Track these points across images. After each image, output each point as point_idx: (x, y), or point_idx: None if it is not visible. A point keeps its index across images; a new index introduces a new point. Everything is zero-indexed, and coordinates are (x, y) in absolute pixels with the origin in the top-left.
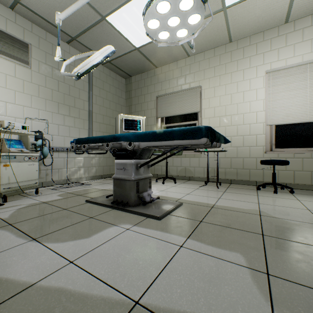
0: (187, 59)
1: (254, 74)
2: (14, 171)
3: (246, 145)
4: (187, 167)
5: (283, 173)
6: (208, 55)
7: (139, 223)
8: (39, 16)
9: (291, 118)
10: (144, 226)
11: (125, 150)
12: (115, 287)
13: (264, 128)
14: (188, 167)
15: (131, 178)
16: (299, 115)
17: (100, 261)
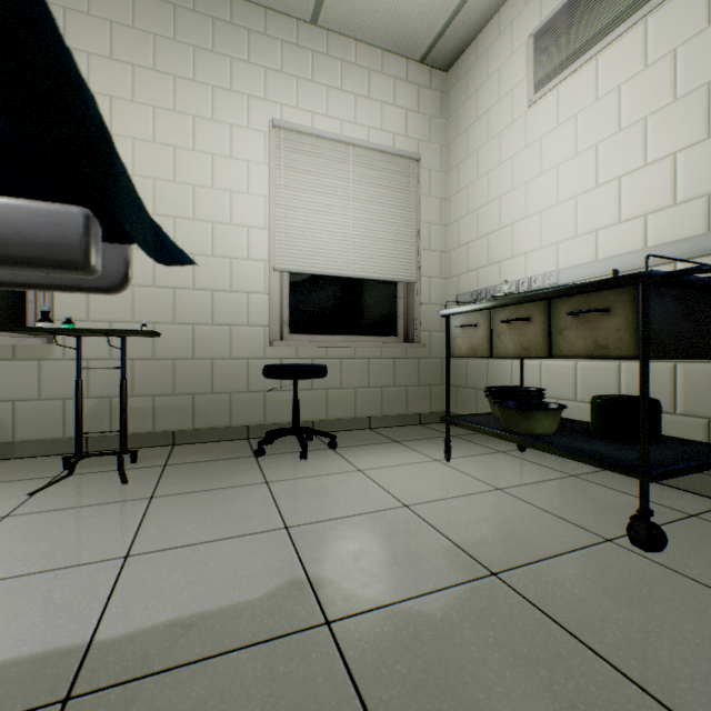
0: None
1: (242, 116)
2: None
3: (223, 321)
4: None
5: (309, 398)
6: None
7: None
8: None
9: (324, 262)
10: None
11: None
12: None
13: (267, 276)
14: None
15: None
16: (337, 257)
17: None
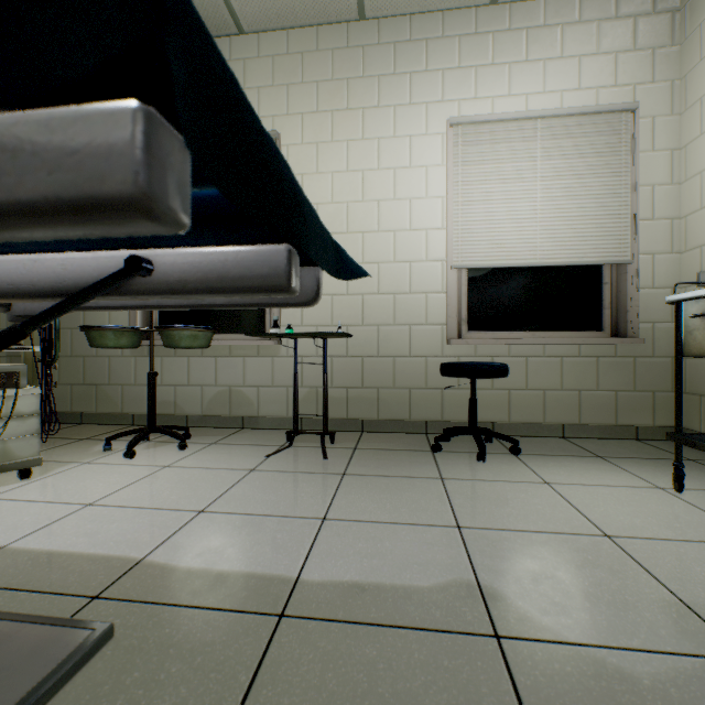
0: (237, 41)
1: (420, 124)
2: None
3: (402, 321)
4: (235, 387)
5: (488, 397)
6: (300, 42)
7: None
8: None
9: (505, 253)
10: None
11: None
12: None
13: (444, 275)
14: (240, 385)
15: None
16: (521, 246)
17: None
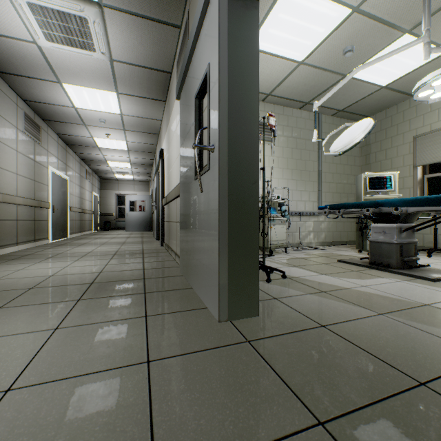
0: None
1: None
2: (274, 232)
3: None
4: None
5: None
6: None
7: (409, 280)
8: (282, 98)
9: None
10: (416, 282)
11: (384, 215)
12: (406, 298)
13: None
14: None
15: (393, 241)
16: None
17: (385, 289)
